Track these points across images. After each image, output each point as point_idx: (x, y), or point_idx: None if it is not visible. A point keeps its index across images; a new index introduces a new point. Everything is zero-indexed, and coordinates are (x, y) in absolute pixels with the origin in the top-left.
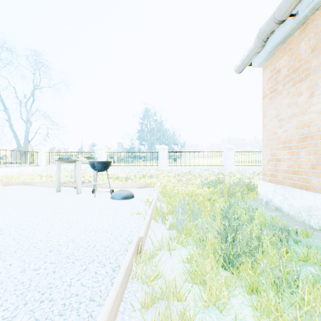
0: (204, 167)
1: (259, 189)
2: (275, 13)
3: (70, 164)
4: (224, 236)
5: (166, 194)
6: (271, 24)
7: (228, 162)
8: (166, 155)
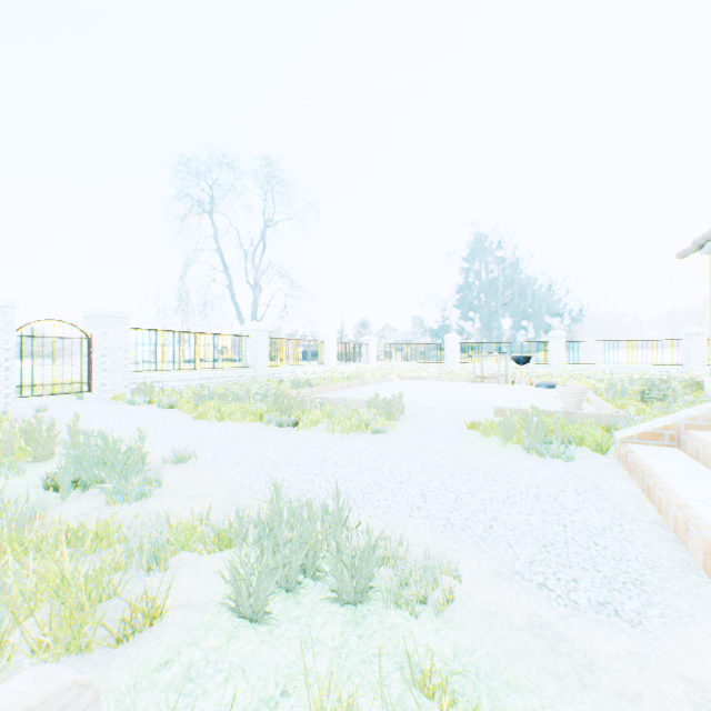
0: (638, 368)
1: (704, 385)
2: (702, 236)
3: (407, 360)
4: (642, 392)
5: (588, 388)
6: (701, 241)
7: (693, 358)
8: (563, 346)
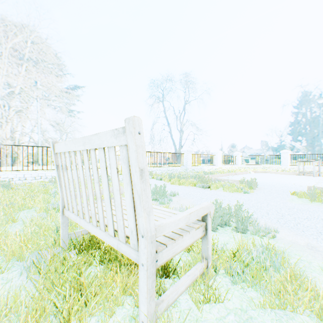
0: None
1: None
2: None
3: (258, 164)
4: None
5: None
6: None
7: None
8: None
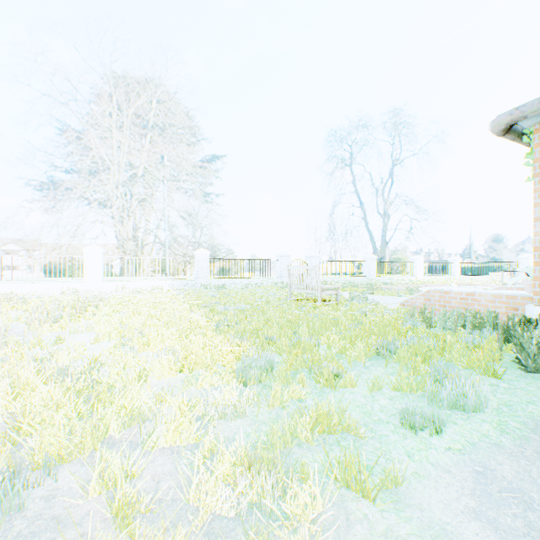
0: None
1: None
2: None
3: (485, 274)
4: None
5: None
6: None
7: None
8: None
